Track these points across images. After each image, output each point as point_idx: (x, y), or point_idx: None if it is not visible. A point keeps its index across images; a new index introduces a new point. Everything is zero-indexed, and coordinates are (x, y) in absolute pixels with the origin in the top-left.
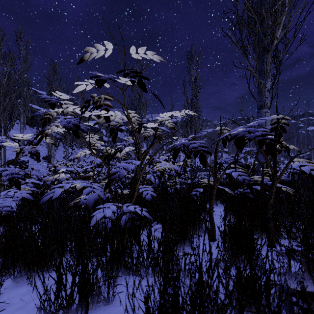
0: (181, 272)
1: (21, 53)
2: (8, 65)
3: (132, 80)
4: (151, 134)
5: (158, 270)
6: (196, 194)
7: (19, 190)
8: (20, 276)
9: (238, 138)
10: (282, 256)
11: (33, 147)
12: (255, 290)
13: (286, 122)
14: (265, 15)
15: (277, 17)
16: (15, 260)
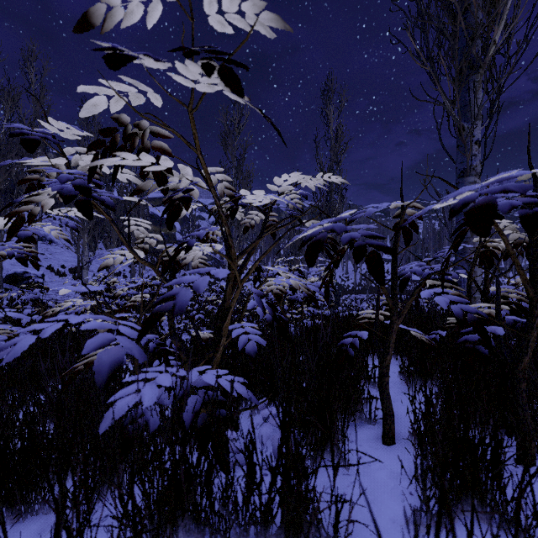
0: None
1: (32, 87)
2: (7, 107)
3: (205, 65)
4: (258, 221)
5: None
6: (352, 343)
7: None
8: None
9: (476, 208)
10: None
11: (25, 246)
12: None
13: None
14: None
15: (497, 2)
16: None
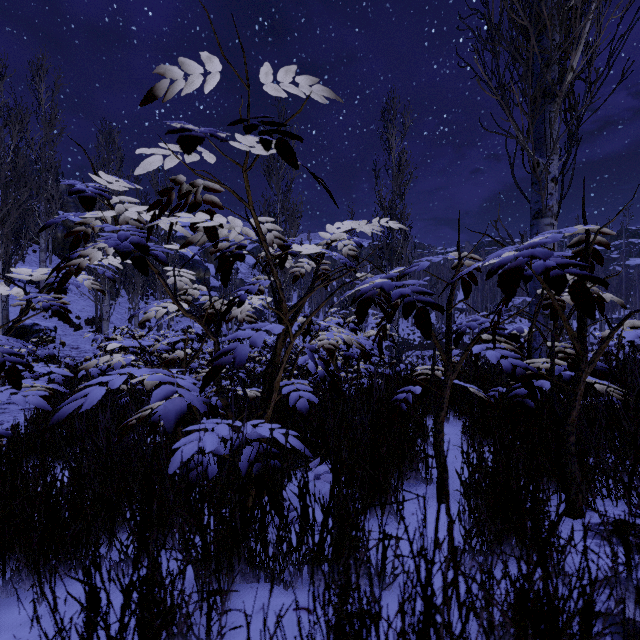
0: (376, 577)
1: (42, 106)
2: (14, 131)
3: (263, 139)
4: (309, 269)
5: (325, 587)
6: (405, 399)
7: (18, 390)
8: (17, 582)
9: (507, 271)
10: (611, 544)
11: (57, 297)
12: (557, 633)
13: (603, 241)
14: (548, 21)
15: (573, 25)
16: (10, 543)
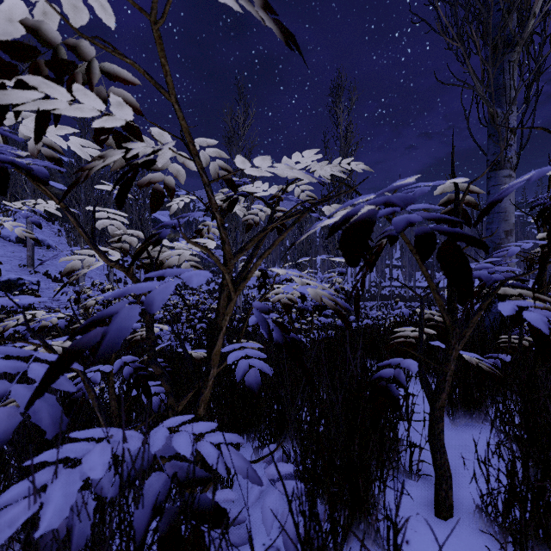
0: None
1: None
2: None
3: None
4: (263, 217)
5: None
6: (395, 378)
7: None
8: None
9: None
10: None
11: None
12: None
13: None
14: None
15: None
16: None
